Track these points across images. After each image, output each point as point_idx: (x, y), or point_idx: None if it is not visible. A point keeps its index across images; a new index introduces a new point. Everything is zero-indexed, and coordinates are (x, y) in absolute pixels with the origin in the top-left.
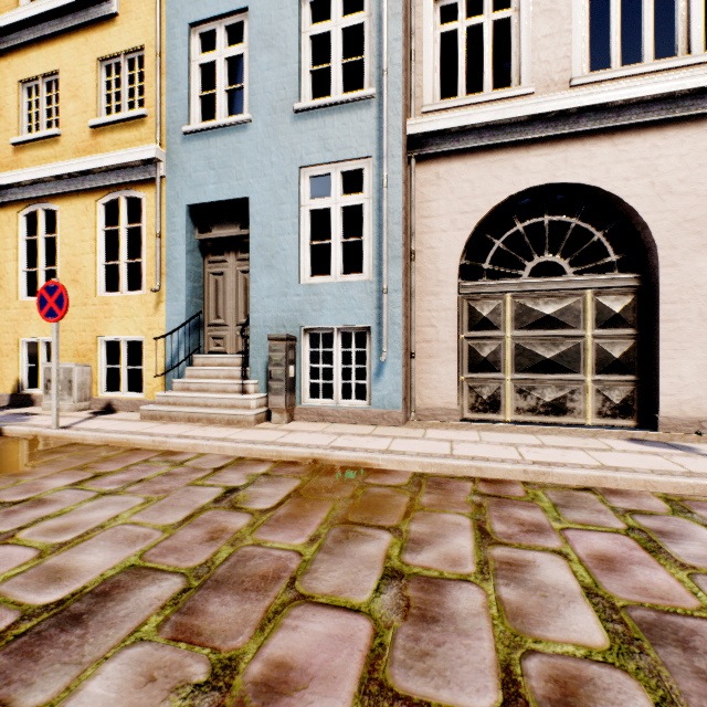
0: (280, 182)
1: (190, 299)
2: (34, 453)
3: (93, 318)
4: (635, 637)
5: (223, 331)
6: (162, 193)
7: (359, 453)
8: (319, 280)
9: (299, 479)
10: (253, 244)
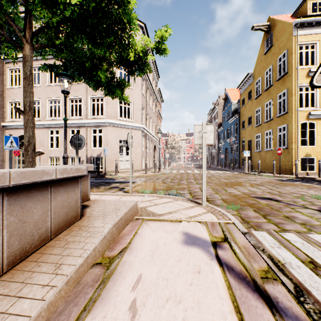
0: None
1: None
2: None
3: None
4: None
5: None
6: None
7: None
8: None
9: None
10: None
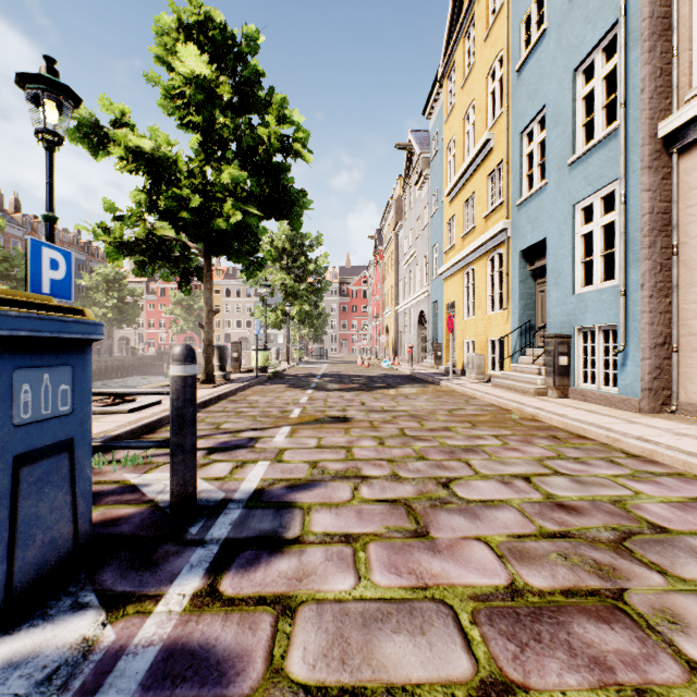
0: (561, 221)
1: (522, 312)
2: (436, 390)
3: (485, 328)
4: (459, 447)
5: (544, 332)
6: (509, 247)
7: (535, 410)
8: (586, 289)
9: (491, 413)
10: (548, 270)
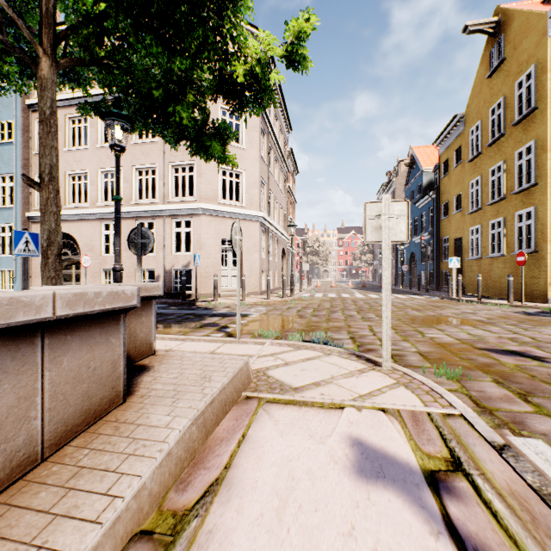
0: None
1: None
2: None
3: None
4: None
5: None
6: None
7: None
8: (3, 256)
9: None
10: None
